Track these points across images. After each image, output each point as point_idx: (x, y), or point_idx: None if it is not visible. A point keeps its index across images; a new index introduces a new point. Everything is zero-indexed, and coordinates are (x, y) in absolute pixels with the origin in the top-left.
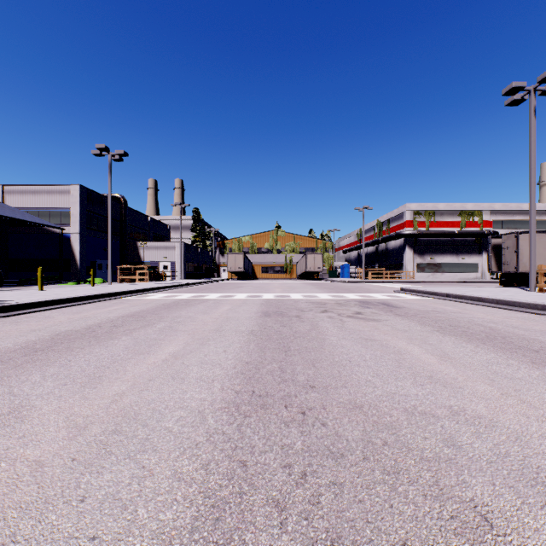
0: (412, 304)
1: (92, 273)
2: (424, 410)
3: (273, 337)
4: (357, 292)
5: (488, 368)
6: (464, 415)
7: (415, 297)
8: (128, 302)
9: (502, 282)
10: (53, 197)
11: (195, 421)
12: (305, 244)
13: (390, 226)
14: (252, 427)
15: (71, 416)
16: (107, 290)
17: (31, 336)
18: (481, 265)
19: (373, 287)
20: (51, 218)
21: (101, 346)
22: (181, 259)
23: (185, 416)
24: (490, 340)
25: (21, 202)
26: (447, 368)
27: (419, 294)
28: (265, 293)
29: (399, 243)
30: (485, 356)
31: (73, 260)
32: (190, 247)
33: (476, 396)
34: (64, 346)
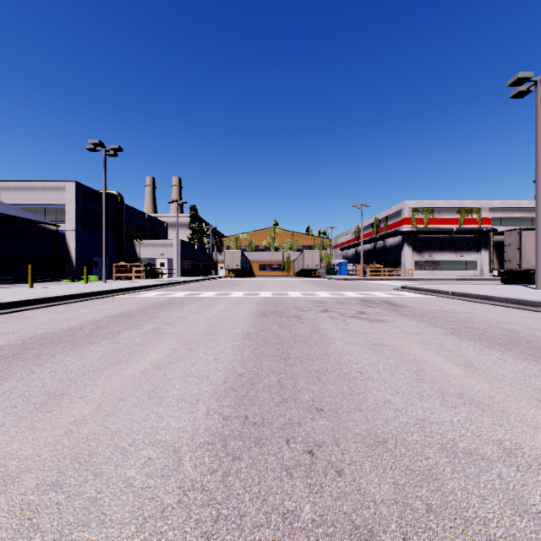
0: (416, 302)
1: (86, 270)
2: (468, 448)
3: (271, 341)
4: (357, 289)
5: (526, 382)
6: (523, 457)
7: (417, 295)
8: (119, 300)
9: (503, 280)
10: (48, 194)
11: (167, 466)
12: (303, 241)
13: (388, 223)
14: (242, 478)
15: (3, 458)
16: (99, 288)
17: (1, 340)
18: (480, 263)
19: (372, 284)
20: (46, 215)
21: (76, 353)
22: (178, 257)
23: (154, 458)
24: (515, 345)
25: (16, 199)
26: (477, 382)
27: (421, 292)
28: (263, 291)
29: (397, 240)
30: (516, 365)
31: (69, 257)
32: (187, 245)
33: (527, 424)
34: (33, 353)
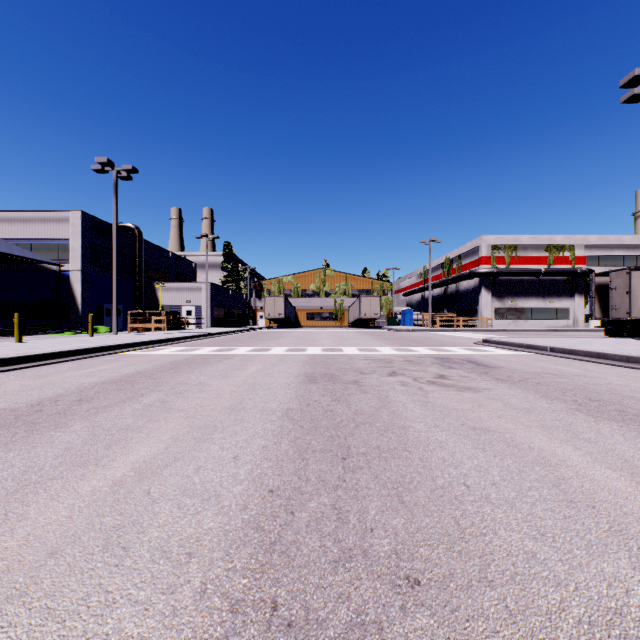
0: (509, 361)
1: (90, 320)
2: None
3: (321, 423)
4: (428, 344)
5: None
6: None
7: (506, 351)
8: (125, 359)
9: (607, 332)
10: (49, 226)
11: None
12: (359, 285)
13: (461, 263)
14: None
15: None
16: (104, 342)
17: None
18: (573, 311)
19: (445, 337)
20: (47, 253)
21: (25, 446)
22: (208, 303)
23: None
24: None
25: (10, 233)
26: None
27: (510, 348)
28: (310, 346)
29: (473, 284)
30: None
31: (74, 304)
32: (220, 289)
33: None
34: None
